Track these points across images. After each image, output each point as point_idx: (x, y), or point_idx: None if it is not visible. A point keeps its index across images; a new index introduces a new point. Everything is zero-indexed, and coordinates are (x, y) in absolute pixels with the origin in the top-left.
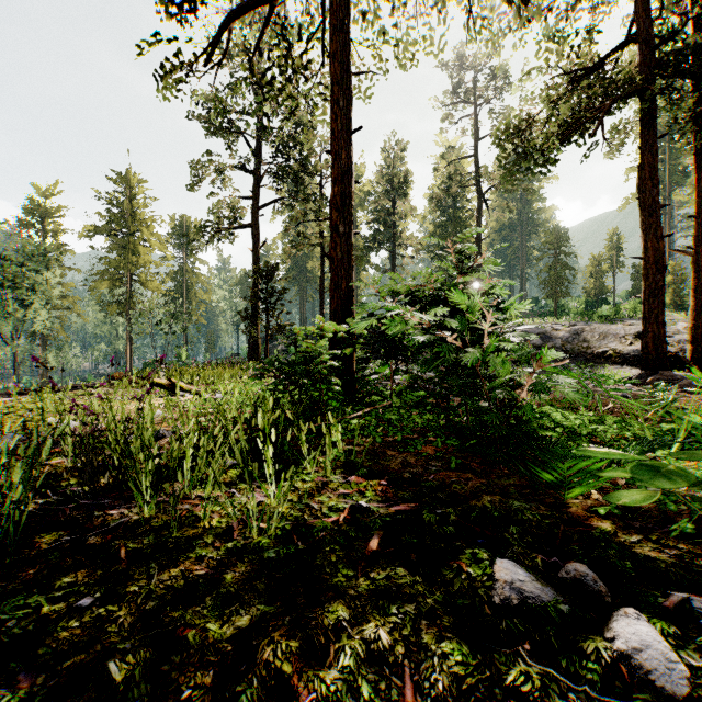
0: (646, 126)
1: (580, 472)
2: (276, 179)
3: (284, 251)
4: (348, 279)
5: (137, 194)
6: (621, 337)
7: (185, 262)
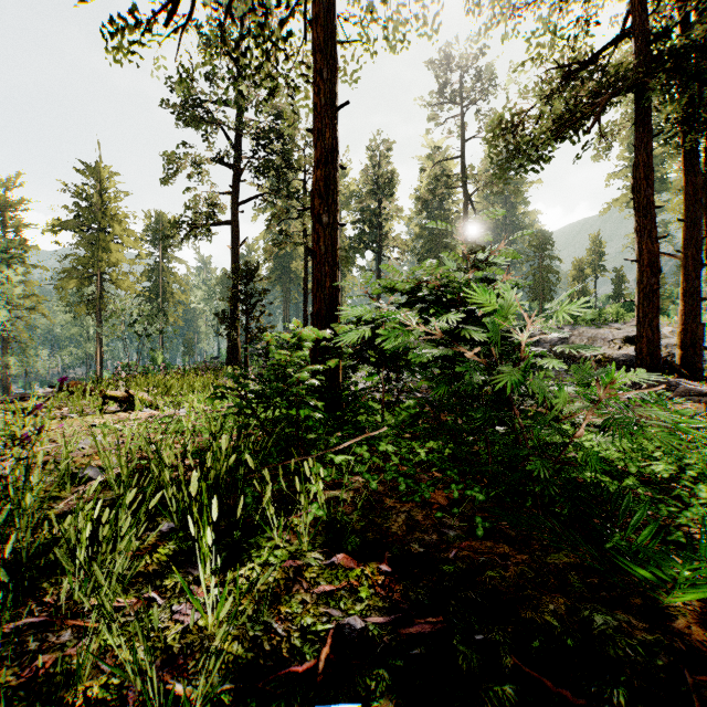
0: (641, 125)
1: None
2: (257, 173)
3: (266, 250)
4: (332, 276)
5: (108, 188)
6: (609, 341)
7: (162, 261)
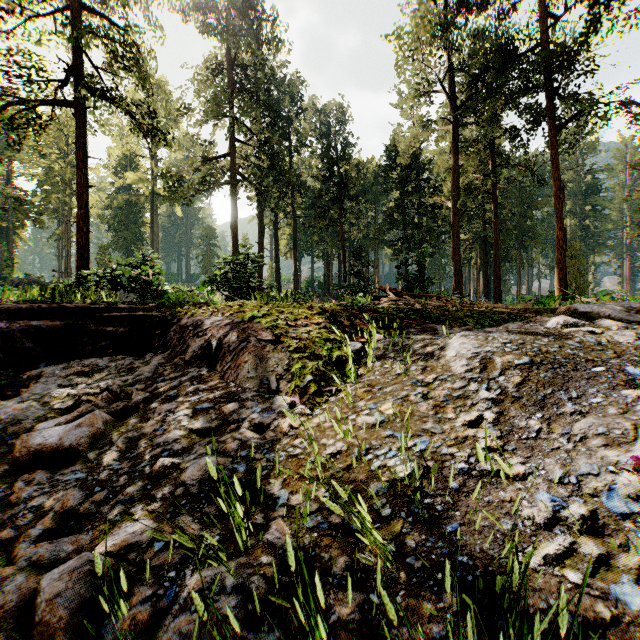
0: (233, 199)
1: (169, 298)
2: None
3: None
4: (88, 253)
5: None
6: None
7: None
